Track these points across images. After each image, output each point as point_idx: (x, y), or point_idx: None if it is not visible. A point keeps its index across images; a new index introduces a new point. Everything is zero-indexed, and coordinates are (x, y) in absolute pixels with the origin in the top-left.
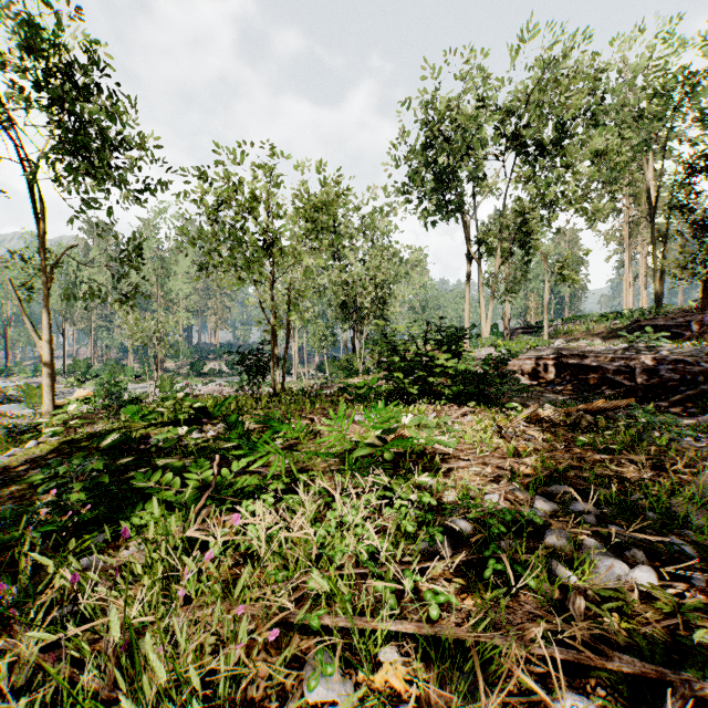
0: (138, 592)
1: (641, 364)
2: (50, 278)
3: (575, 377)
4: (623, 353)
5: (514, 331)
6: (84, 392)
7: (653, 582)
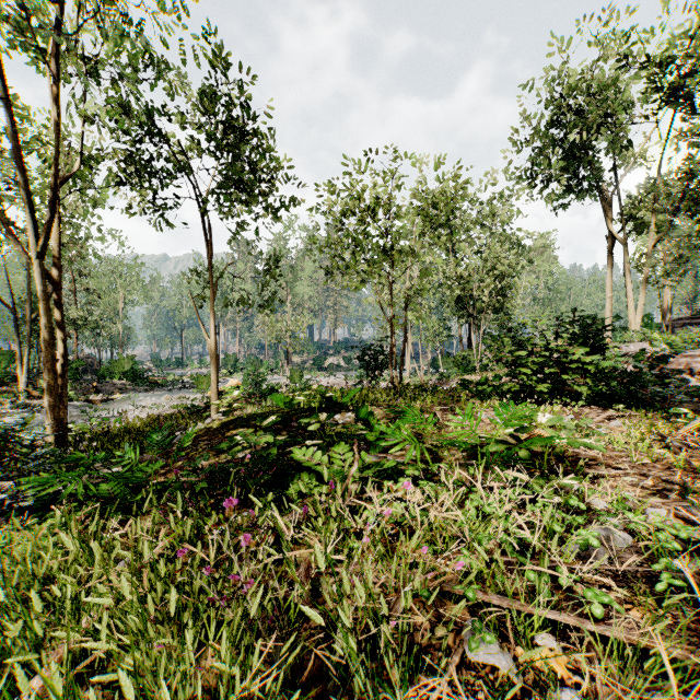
0: (327, 537)
1: None
2: (215, 289)
3: None
4: None
5: (676, 322)
6: (235, 381)
7: None
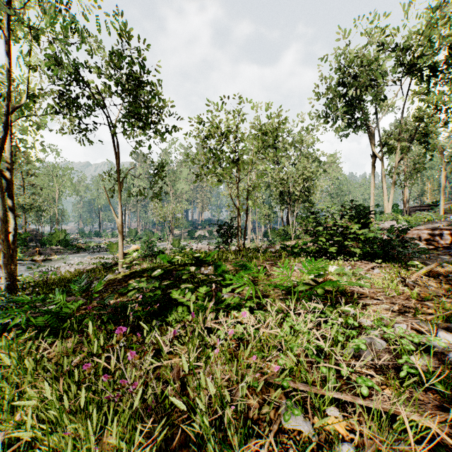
0: (191, 349)
1: None
2: (121, 185)
3: None
4: None
5: (412, 208)
6: (135, 246)
7: None
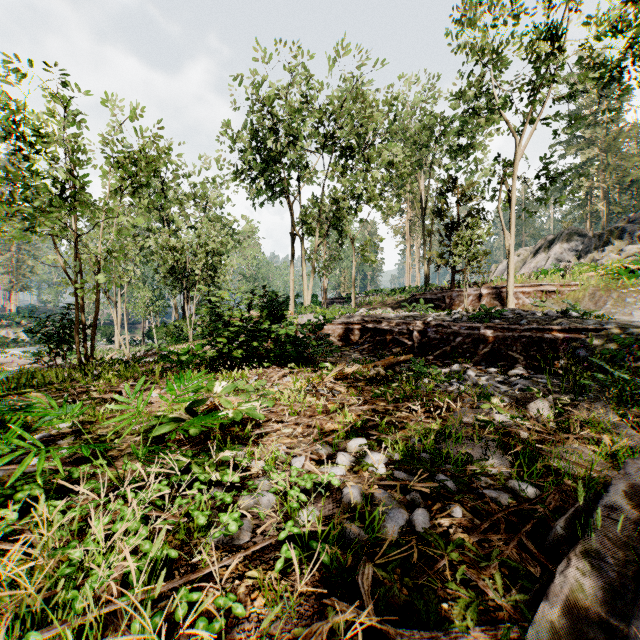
0: None
1: (416, 327)
2: None
3: (374, 339)
4: (405, 319)
5: (331, 301)
6: None
7: (427, 524)
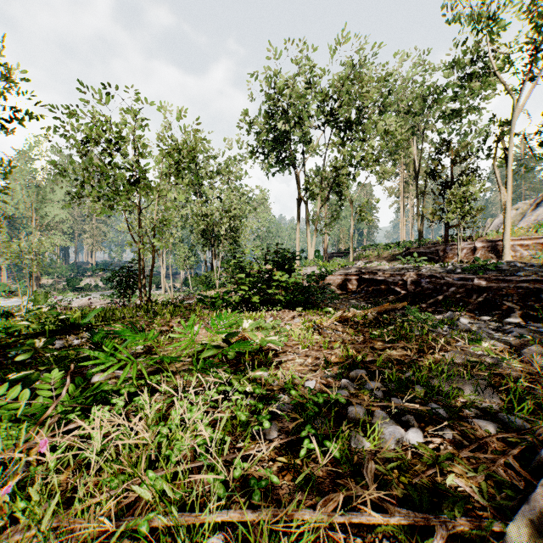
0: None
1: (410, 278)
2: None
3: (370, 288)
4: (400, 271)
5: (331, 255)
6: None
7: (420, 440)
